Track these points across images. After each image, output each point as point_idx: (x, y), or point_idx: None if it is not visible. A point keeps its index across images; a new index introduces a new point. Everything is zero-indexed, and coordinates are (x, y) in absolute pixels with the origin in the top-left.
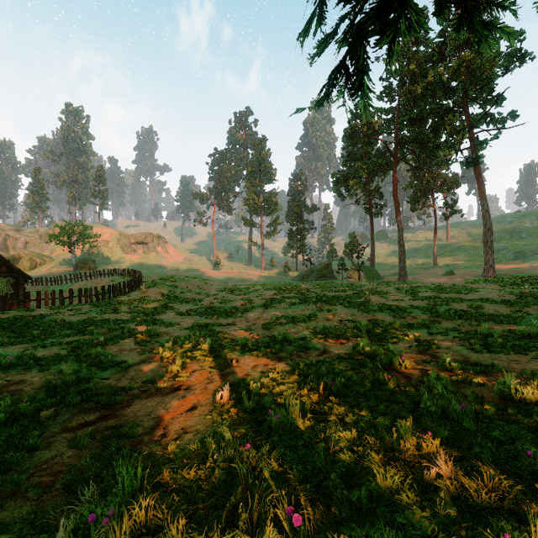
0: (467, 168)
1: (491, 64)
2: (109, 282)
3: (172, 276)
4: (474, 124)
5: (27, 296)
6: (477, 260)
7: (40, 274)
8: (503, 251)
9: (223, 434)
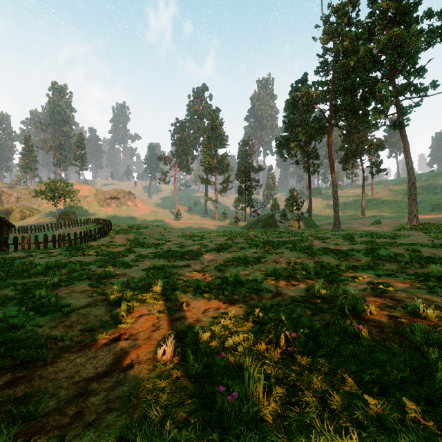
0: (394, 130)
1: (416, 38)
2: (84, 229)
3: (138, 224)
4: (400, 92)
5: (5, 241)
6: (399, 211)
7: (28, 224)
8: (421, 204)
9: (153, 421)
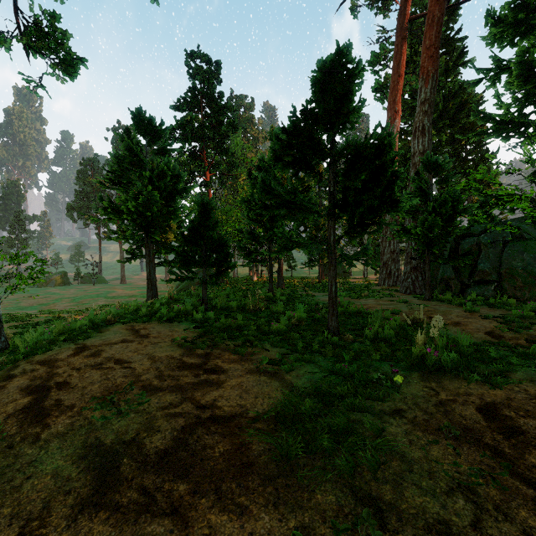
0: None
1: None
2: None
3: None
4: None
5: None
6: None
7: None
8: None
9: None
